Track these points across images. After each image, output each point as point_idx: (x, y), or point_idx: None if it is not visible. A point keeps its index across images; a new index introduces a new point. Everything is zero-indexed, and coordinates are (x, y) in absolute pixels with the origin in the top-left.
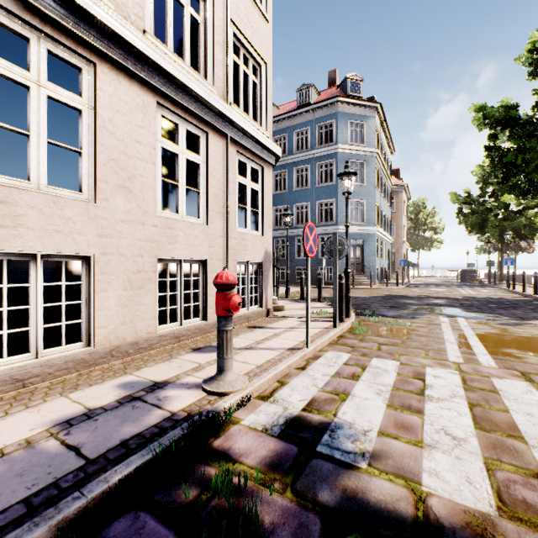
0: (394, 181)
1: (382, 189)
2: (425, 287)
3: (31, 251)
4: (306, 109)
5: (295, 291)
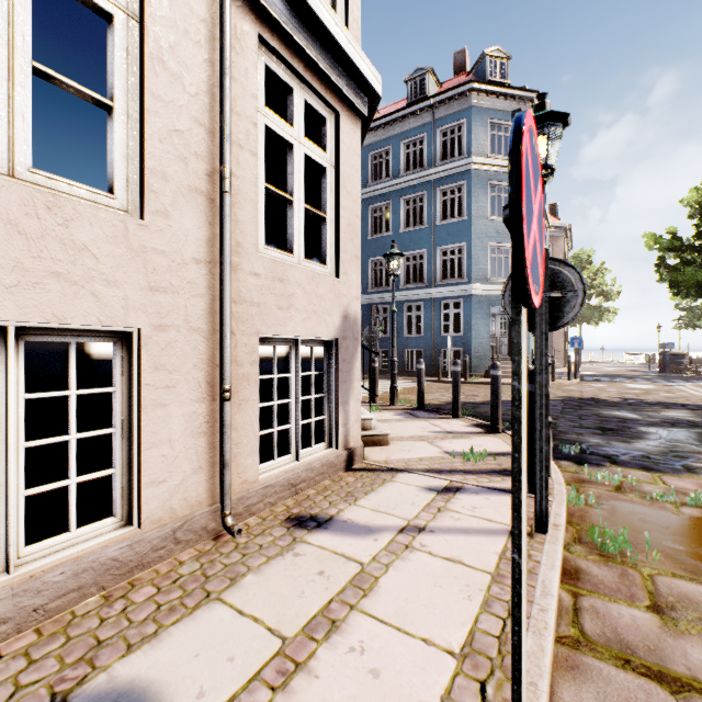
0: (551, 222)
1: None
2: (615, 382)
3: None
4: (421, 106)
5: (405, 388)
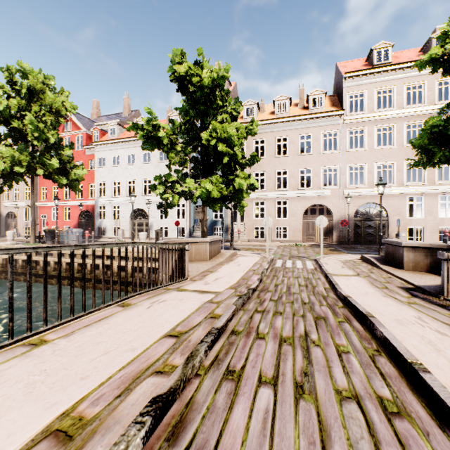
0: None
1: None
2: None
3: (413, 226)
4: None
5: None
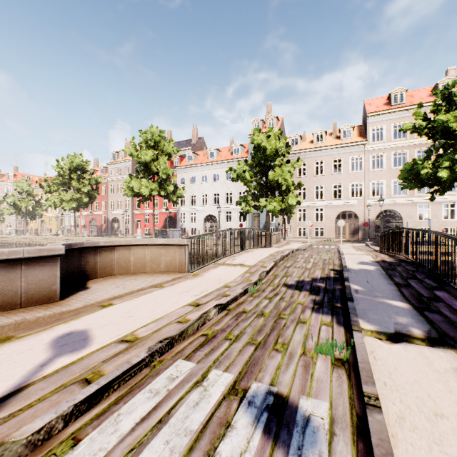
0: None
1: None
2: None
3: (422, 227)
4: None
5: None
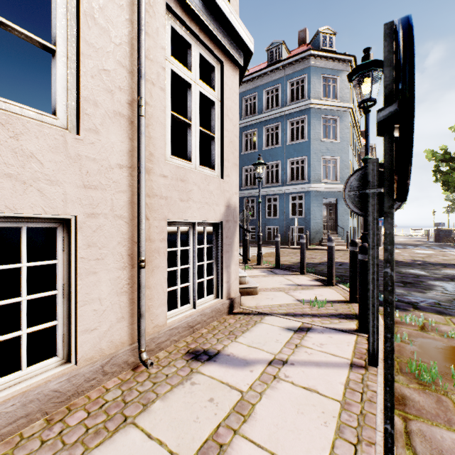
0: (362, 142)
1: (353, 148)
2: (406, 249)
3: None
4: (276, 66)
5: (266, 253)
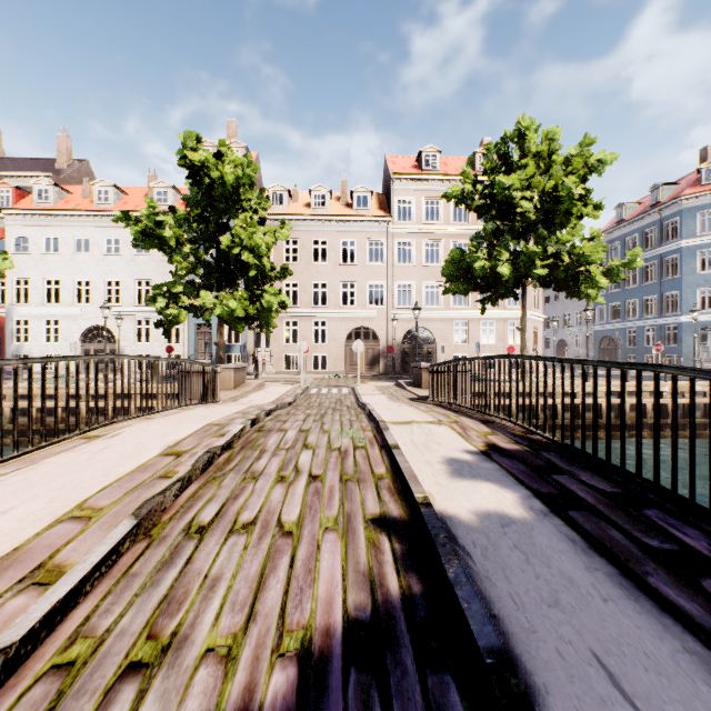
0: None
1: None
2: None
3: (459, 354)
4: (651, 212)
5: None
